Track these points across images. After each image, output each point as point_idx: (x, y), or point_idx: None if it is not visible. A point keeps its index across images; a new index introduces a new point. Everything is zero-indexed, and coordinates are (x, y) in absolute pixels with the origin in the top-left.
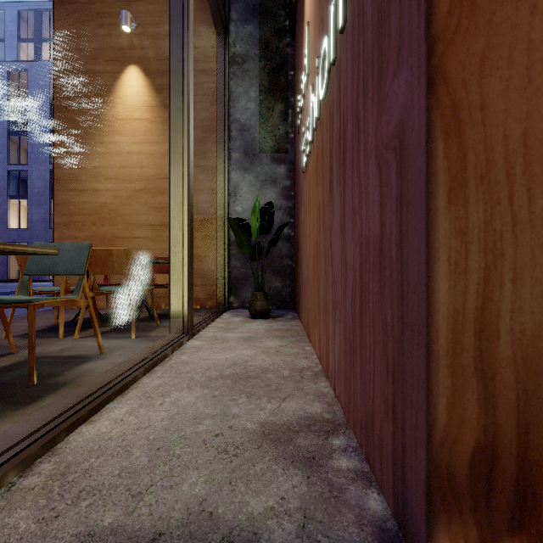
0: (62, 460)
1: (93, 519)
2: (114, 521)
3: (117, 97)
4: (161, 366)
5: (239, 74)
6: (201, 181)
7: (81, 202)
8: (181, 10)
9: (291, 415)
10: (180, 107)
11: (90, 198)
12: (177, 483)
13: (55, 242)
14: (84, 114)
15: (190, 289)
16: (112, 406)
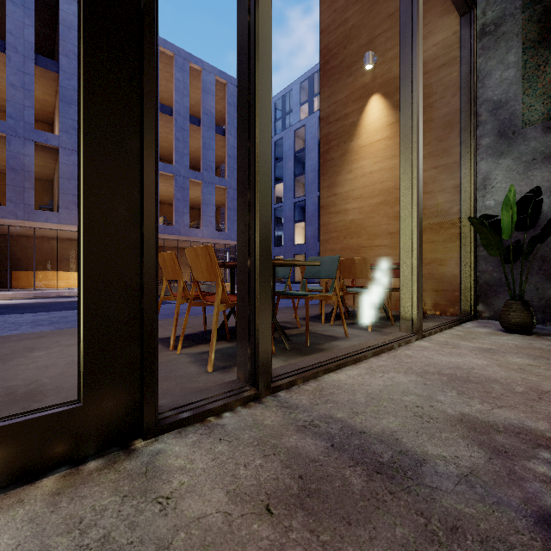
0: (320, 384)
1: (332, 412)
2: (342, 417)
3: (362, 129)
4: (387, 354)
5: (491, 44)
6: (441, 181)
7: (336, 221)
8: (410, 38)
9: (500, 419)
10: (409, 127)
11: (342, 217)
12: (380, 417)
13: (320, 254)
14: (338, 152)
15: (419, 293)
16: (348, 368)
